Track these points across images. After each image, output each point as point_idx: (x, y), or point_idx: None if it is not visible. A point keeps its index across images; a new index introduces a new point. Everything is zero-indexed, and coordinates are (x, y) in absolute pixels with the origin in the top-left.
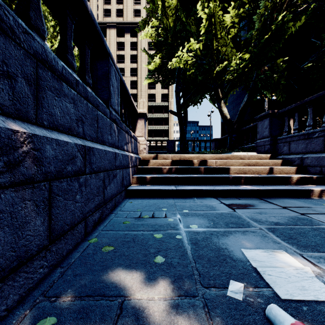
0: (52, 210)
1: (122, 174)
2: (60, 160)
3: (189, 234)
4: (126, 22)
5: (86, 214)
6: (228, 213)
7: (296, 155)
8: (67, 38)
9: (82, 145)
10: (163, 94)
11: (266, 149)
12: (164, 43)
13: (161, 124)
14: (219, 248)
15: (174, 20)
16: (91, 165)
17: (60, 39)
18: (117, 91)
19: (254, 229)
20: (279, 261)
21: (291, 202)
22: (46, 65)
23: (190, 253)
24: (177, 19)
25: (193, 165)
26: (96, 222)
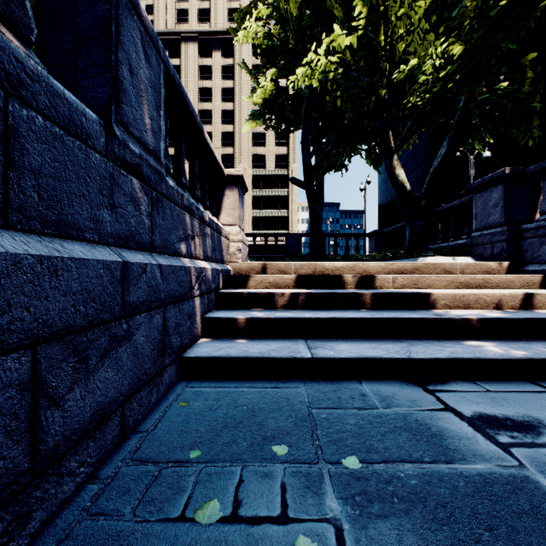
0: None
1: (161, 322)
2: None
3: None
4: (214, 31)
5: None
6: (508, 479)
7: None
8: None
9: None
10: (278, 155)
11: (497, 250)
12: (281, 50)
13: (276, 207)
14: None
15: (299, 5)
16: None
17: None
18: (151, 95)
19: None
20: None
21: None
22: None
23: None
24: (306, 2)
25: (343, 286)
26: None
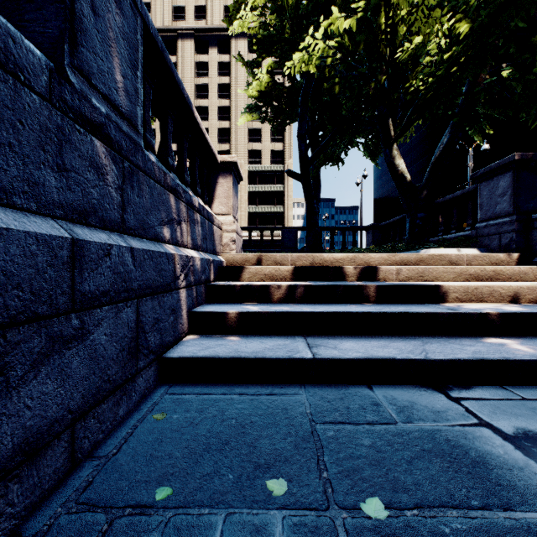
0: None
1: (133, 317)
2: None
3: None
4: (211, 28)
5: None
6: None
7: None
8: None
9: None
10: (274, 151)
11: (506, 241)
12: (277, 40)
13: (272, 202)
14: None
15: None
16: None
17: None
18: (124, 49)
19: None
20: None
21: None
22: None
23: None
24: None
25: (344, 278)
26: None
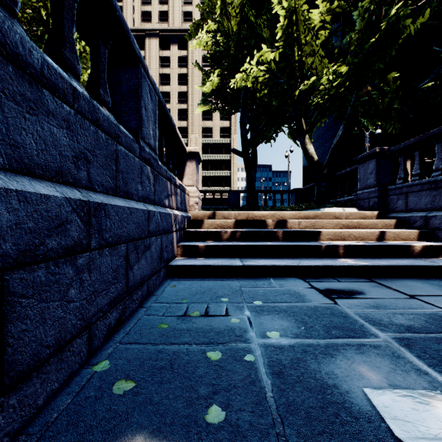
0: (7, 328)
1: (160, 243)
2: (30, 229)
3: (267, 351)
4: (172, 29)
5: (90, 317)
6: (326, 306)
7: (417, 213)
8: (65, 24)
9: (82, 201)
10: (223, 128)
11: (372, 203)
12: (225, 55)
13: (221, 168)
14: (322, 385)
15: (238, 22)
16: (102, 233)
17: (52, 25)
18: (152, 117)
19: (374, 340)
20: (441, 421)
21: (419, 286)
22: (3, 51)
23: (272, 397)
24: (243, 21)
25: (266, 227)
26: (112, 326)
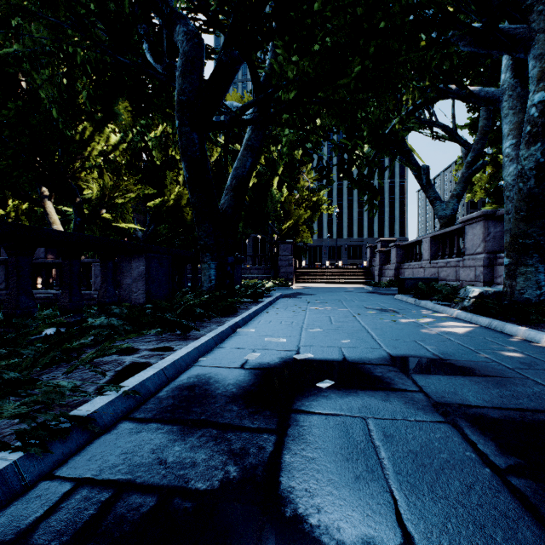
0: None
1: None
2: None
3: None
4: None
5: None
6: None
7: None
8: None
9: None
10: None
11: None
12: None
13: None
14: None
15: None
16: None
17: None
18: None
19: None
20: None
21: None
22: None
23: None
24: None
25: None
26: None
